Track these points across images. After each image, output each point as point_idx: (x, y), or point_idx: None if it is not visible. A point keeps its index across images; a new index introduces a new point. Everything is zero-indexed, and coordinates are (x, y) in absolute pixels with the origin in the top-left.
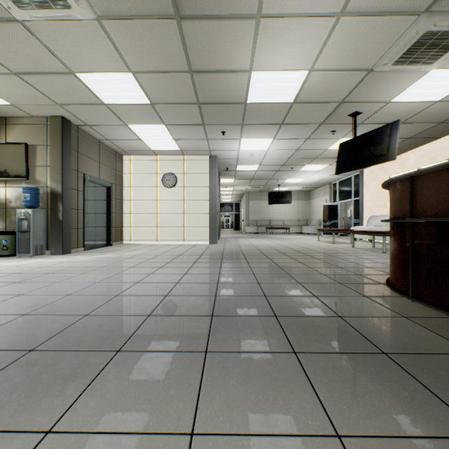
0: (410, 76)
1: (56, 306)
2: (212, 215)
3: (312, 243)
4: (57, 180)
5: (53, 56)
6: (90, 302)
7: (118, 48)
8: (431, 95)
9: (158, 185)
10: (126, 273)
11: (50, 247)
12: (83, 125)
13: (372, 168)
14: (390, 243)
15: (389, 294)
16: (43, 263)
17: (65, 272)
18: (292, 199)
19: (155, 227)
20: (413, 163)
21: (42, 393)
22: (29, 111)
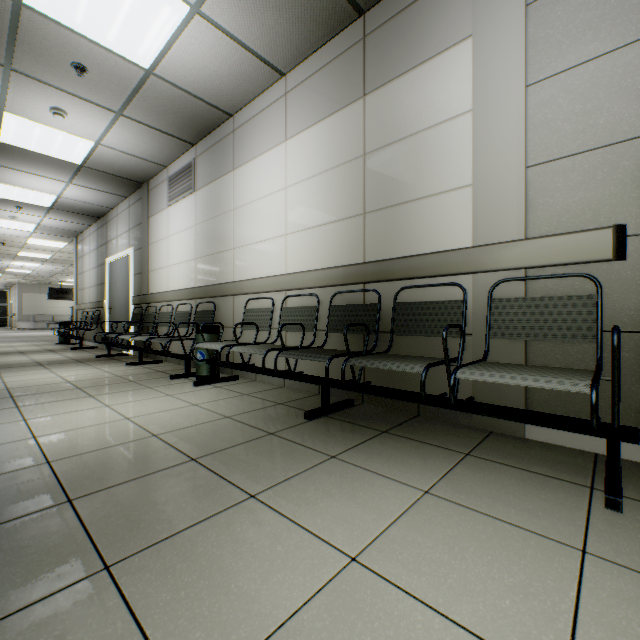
0: None
1: None
2: None
3: None
4: None
5: None
6: None
7: None
8: None
9: None
10: None
11: None
12: None
13: None
14: None
15: None
16: None
17: None
18: None
19: None
20: None
21: None
22: None
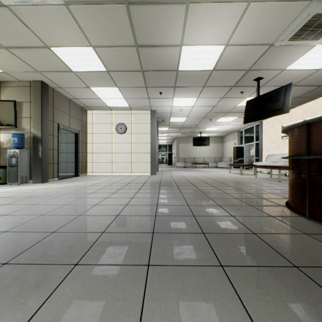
0: (301, 50)
1: (31, 224)
2: (152, 154)
3: (225, 174)
4: (37, 128)
5: (33, 34)
6: (57, 221)
7: (82, 27)
8: (316, 64)
9: (113, 132)
10: (88, 197)
11: (32, 177)
12: (57, 88)
13: (269, 119)
14: (289, 174)
15: (289, 214)
16: (26, 189)
17: (42, 196)
18: (210, 142)
19: (110, 163)
20: (300, 116)
21: (7, 306)
22: (17, 76)
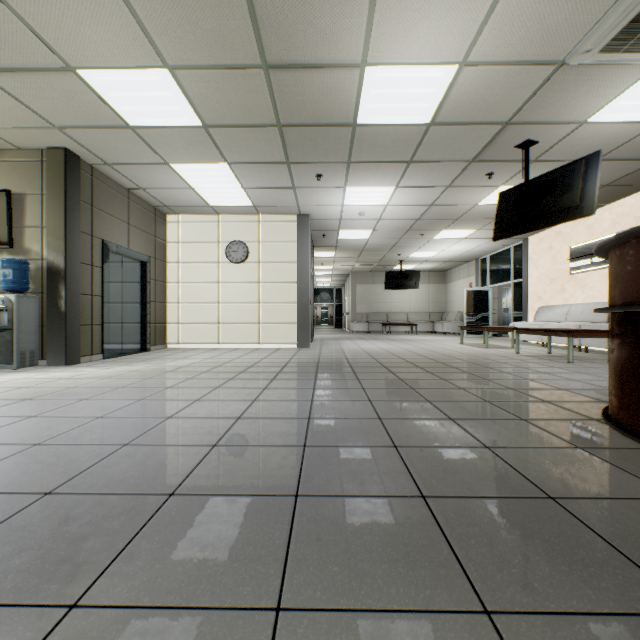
0: (625, 75)
1: (0, 470)
2: (302, 305)
3: (453, 347)
4: (57, 249)
5: (35, 37)
6: (68, 461)
7: (142, 20)
8: None
9: (221, 260)
10: (156, 398)
11: (46, 354)
12: (101, 165)
13: (542, 234)
14: (615, 349)
15: (619, 442)
16: (26, 380)
17: (54, 397)
18: (419, 282)
19: (215, 323)
20: (609, 226)
21: None
22: (13, 139)
